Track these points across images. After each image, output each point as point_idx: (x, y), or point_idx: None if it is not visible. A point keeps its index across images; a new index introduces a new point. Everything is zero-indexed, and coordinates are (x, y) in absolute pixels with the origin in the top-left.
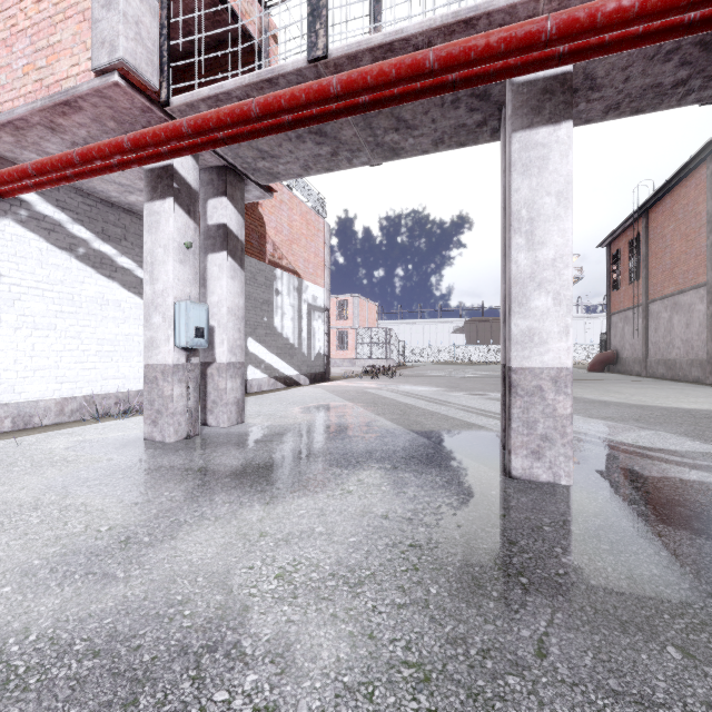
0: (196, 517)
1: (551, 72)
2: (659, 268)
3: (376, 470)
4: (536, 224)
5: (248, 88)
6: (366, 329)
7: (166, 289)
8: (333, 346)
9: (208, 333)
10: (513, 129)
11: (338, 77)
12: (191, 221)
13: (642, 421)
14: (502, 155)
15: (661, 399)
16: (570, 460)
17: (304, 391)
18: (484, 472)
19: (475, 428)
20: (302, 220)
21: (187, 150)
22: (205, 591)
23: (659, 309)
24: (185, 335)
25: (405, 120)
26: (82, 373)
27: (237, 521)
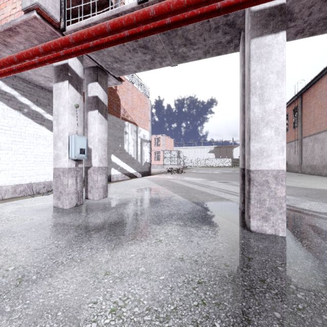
0: (68, 260)
1: (273, 4)
2: (307, 122)
3: (175, 226)
4: (265, 89)
5: (106, 20)
6: (168, 151)
7: (64, 128)
8: (153, 159)
9: (87, 151)
10: (251, 37)
11: (154, 6)
12: (78, 93)
13: (309, 196)
14: (241, 57)
15: (313, 185)
16: (284, 222)
17: (138, 180)
18: (234, 227)
19: (225, 200)
20: (138, 98)
21: (74, 54)
22: (60, 325)
23: (307, 141)
24: (74, 152)
25: (189, 39)
26: (26, 172)
27: (93, 262)
